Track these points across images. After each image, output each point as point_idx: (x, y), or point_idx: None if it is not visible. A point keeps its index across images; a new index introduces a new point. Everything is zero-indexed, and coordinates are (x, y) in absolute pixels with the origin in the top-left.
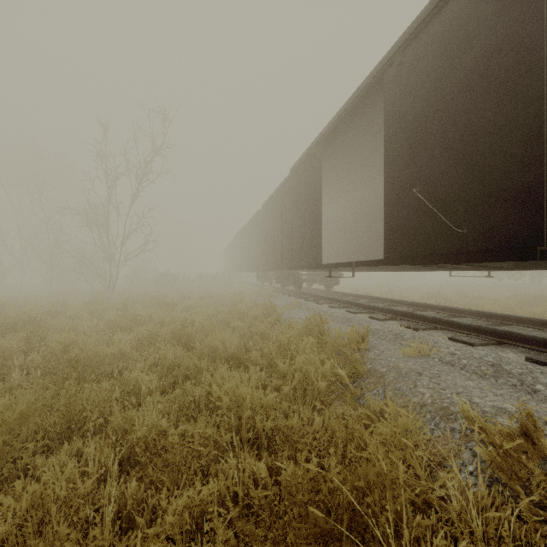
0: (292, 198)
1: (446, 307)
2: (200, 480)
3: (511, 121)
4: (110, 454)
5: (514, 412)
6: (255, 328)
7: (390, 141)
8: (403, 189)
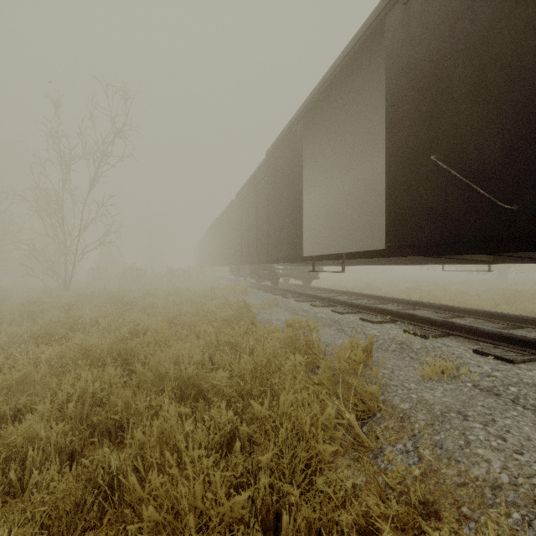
0: (269, 184)
1: (445, 305)
2: None
3: None
4: None
5: None
6: (223, 336)
7: (393, 101)
8: (413, 159)
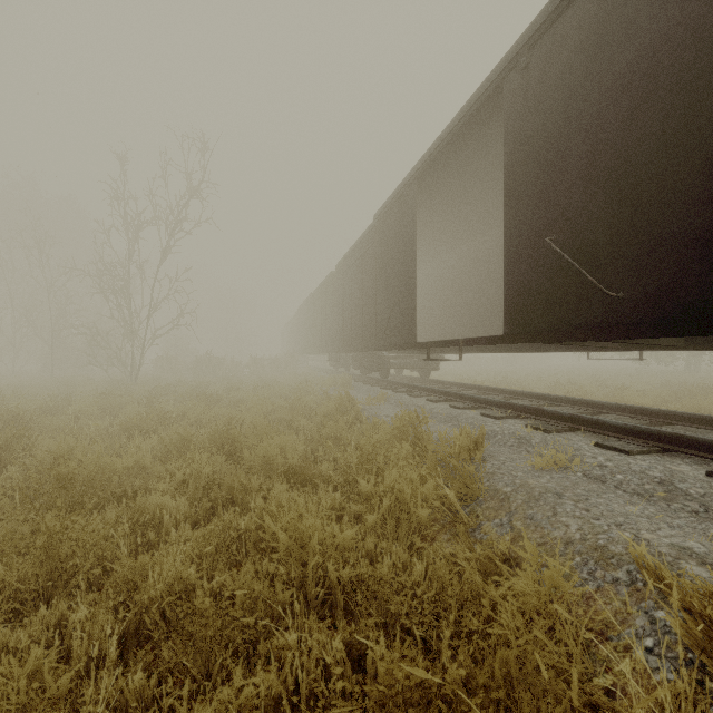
0: (377, 255)
1: (584, 400)
2: (241, 670)
3: (689, 138)
4: (108, 624)
5: (703, 554)
6: (326, 430)
7: (512, 173)
8: (531, 238)
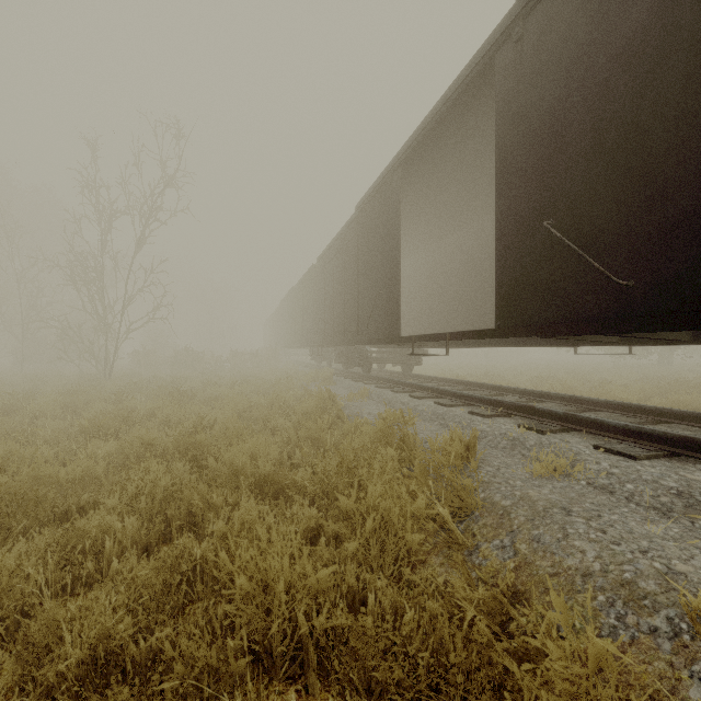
0: (359, 247)
1: (574, 396)
2: None
3: None
4: None
5: None
6: (304, 431)
7: (504, 154)
8: (526, 223)
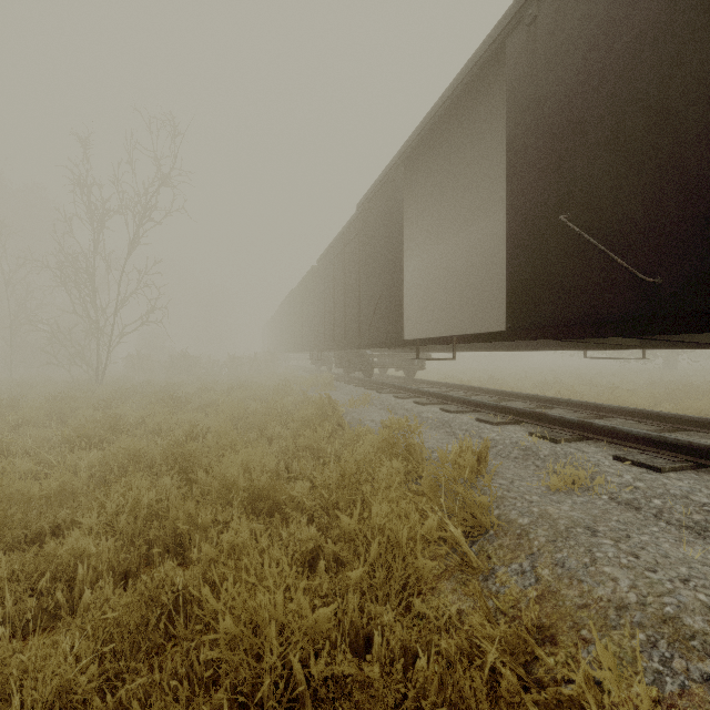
0: (360, 247)
1: (585, 403)
2: None
3: None
4: None
5: None
6: (303, 440)
7: (515, 145)
8: (540, 218)
